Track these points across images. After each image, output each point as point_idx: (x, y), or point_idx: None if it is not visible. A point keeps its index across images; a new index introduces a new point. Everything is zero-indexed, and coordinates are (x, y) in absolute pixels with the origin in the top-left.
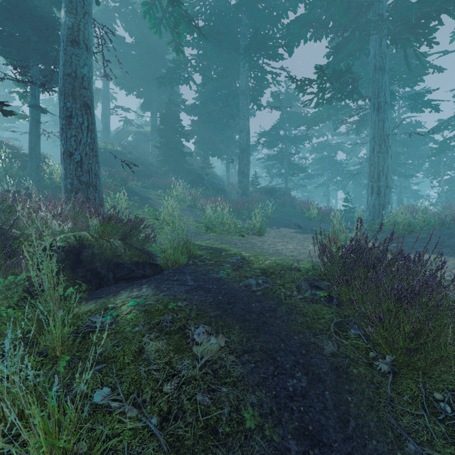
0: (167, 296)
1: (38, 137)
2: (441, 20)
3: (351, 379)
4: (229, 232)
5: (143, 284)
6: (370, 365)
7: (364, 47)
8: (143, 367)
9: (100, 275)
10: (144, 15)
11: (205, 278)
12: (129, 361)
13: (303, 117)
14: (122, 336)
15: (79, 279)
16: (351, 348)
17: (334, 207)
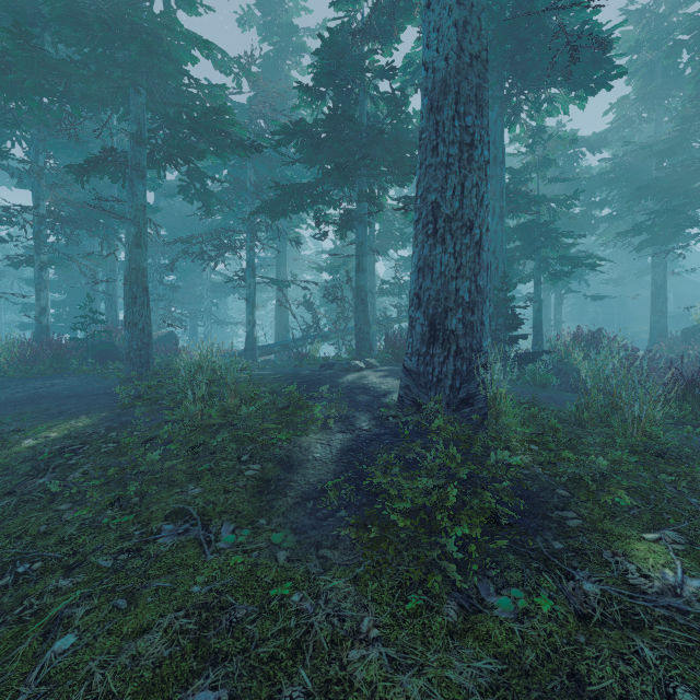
0: None
1: None
2: None
3: None
4: None
5: None
6: None
7: None
8: None
9: None
10: None
11: None
12: None
13: None
14: None
15: None
16: None
17: None
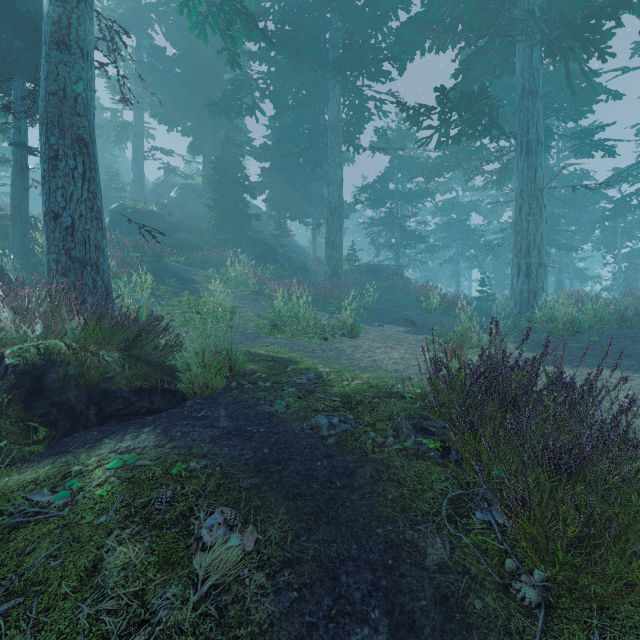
0: (176, 450)
1: (24, 191)
2: (619, 19)
3: (470, 625)
4: (305, 332)
5: (145, 425)
6: (505, 590)
7: (507, 61)
8: (88, 607)
9: (74, 412)
10: (180, 10)
11: (249, 413)
12: (69, 590)
13: (422, 164)
14: (72, 535)
15: (35, 420)
16: (474, 551)
17: (461, 296)
